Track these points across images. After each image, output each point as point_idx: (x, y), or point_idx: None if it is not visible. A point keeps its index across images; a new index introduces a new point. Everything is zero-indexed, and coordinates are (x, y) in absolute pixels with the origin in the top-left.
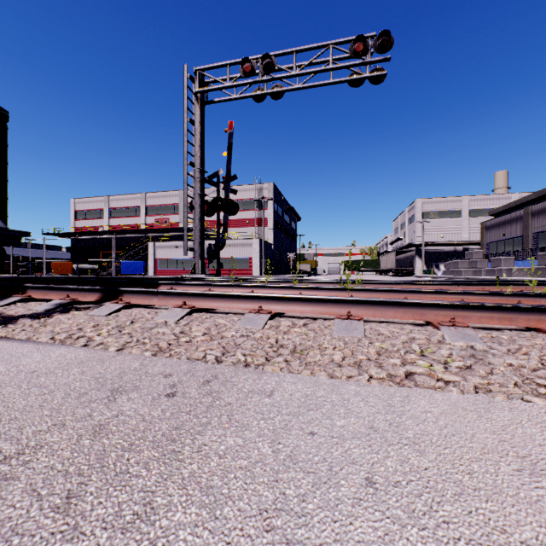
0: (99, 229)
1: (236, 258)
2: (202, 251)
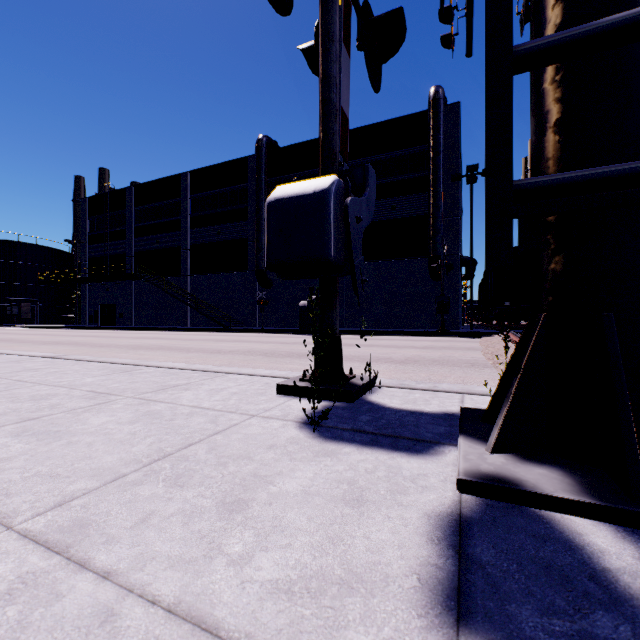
0: None
1: None
2: None
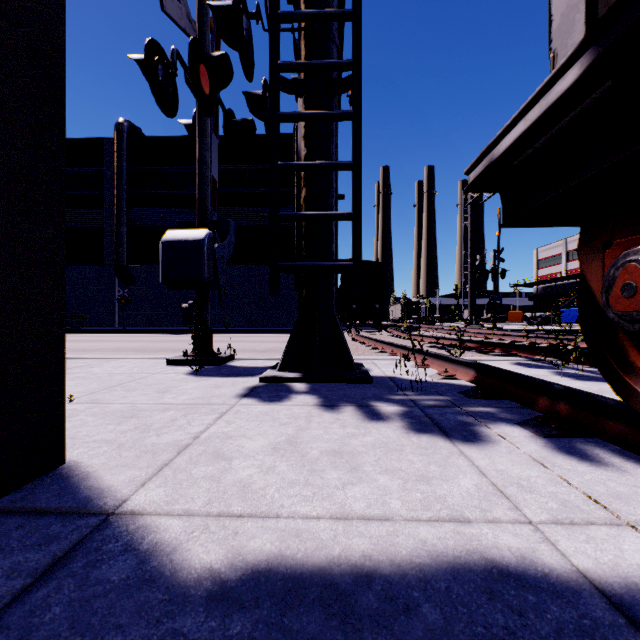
0: (557, 276)
1: None
2: (471, 309)
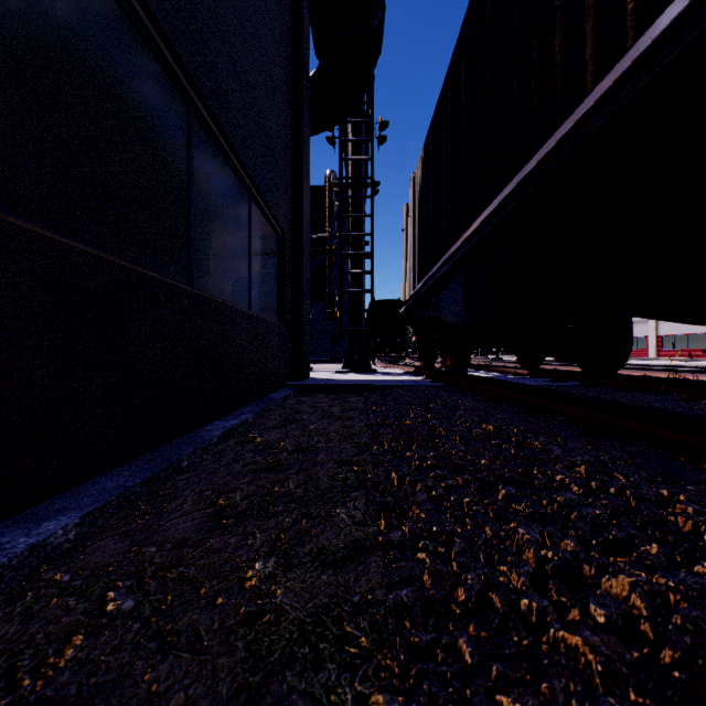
0: None
1: (698, 334)
2: None
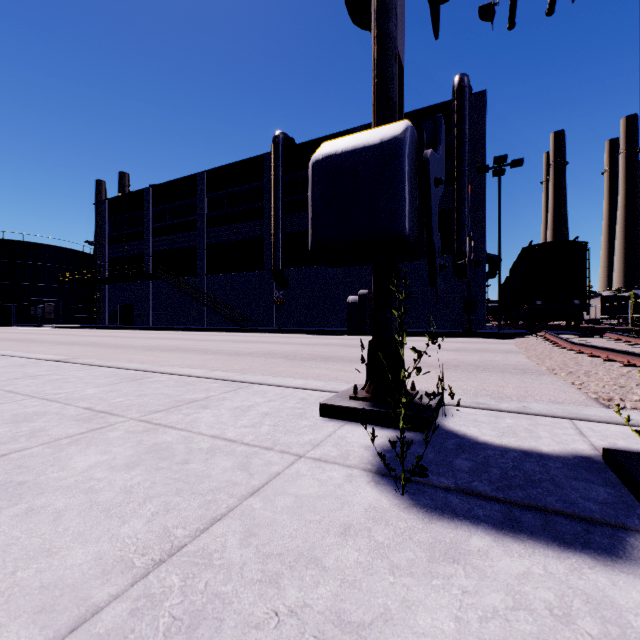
0: None
1: None
2: None
